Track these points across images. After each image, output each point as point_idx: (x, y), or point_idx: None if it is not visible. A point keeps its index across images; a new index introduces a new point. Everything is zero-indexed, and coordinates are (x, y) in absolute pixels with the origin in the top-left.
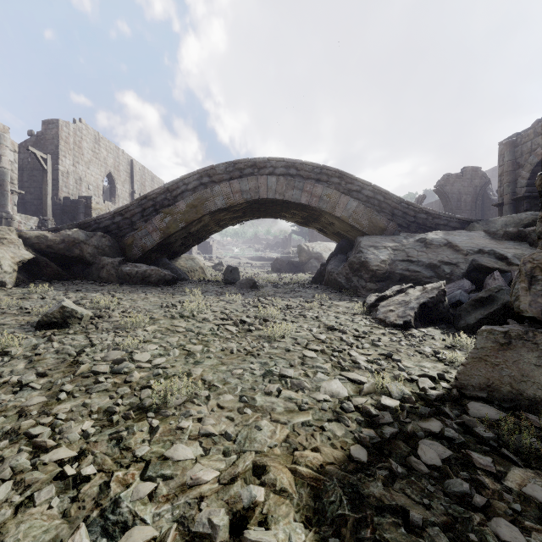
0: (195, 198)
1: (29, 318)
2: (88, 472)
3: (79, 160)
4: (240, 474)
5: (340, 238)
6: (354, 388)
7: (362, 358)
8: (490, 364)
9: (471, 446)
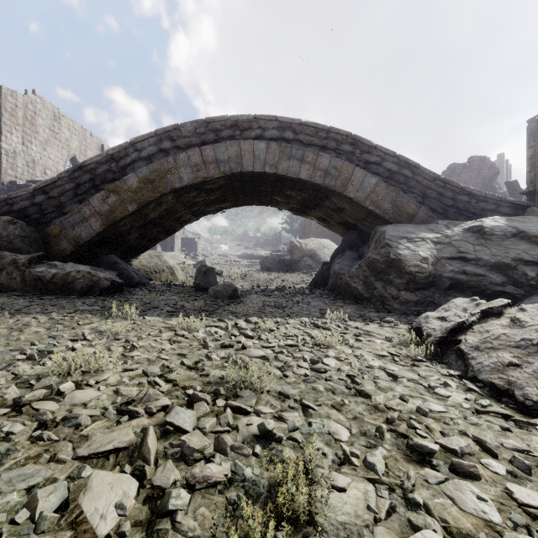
0: (151, 170)
1: None
2: None
3: (31, 139)
4: None
5: (346, 230)
6: None
7: None
8: None
9: None
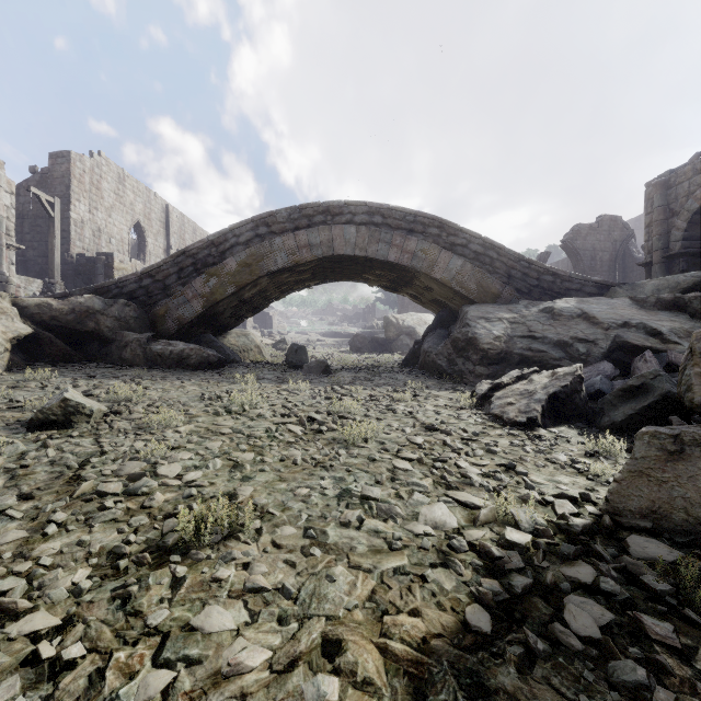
0: (248, 254)
1: (20, 414)
2: (73, 655)
3: (97, 205)
4: (304, 655)
5: (439, 307)
6: (466, 515)
7: (474, 471)
8: (655, 481)
9: (639, 605)
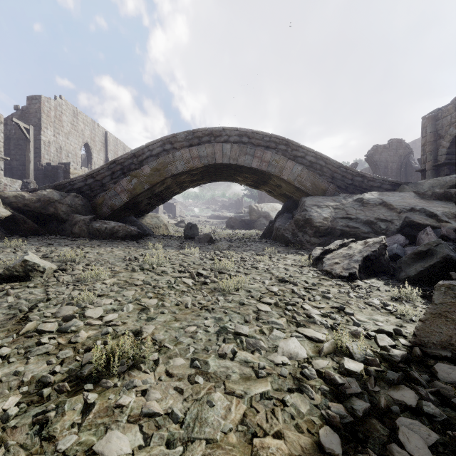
0: (158, 163)
1: None
2: None
3: (59, 131)
4: None
5: (286, 199)
6: (312, 347)
7: (315, 312)
8: (451, 321)
9: (455, 425)
